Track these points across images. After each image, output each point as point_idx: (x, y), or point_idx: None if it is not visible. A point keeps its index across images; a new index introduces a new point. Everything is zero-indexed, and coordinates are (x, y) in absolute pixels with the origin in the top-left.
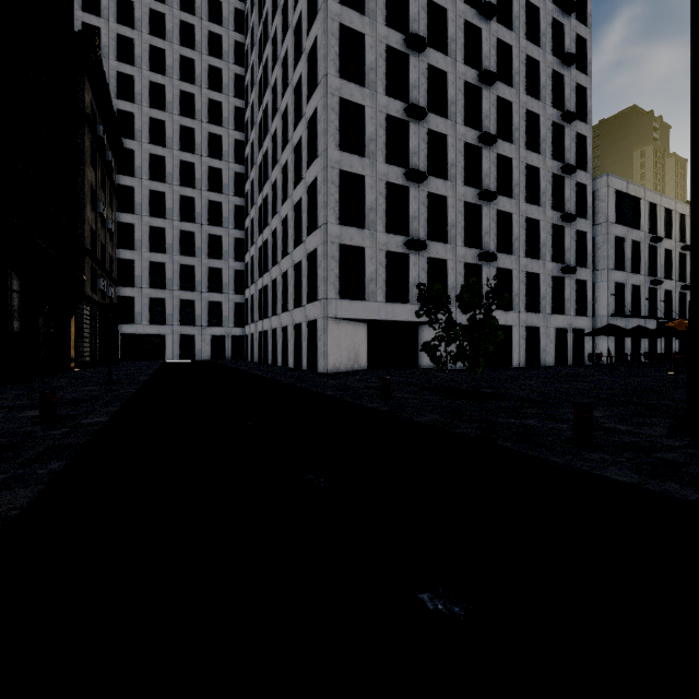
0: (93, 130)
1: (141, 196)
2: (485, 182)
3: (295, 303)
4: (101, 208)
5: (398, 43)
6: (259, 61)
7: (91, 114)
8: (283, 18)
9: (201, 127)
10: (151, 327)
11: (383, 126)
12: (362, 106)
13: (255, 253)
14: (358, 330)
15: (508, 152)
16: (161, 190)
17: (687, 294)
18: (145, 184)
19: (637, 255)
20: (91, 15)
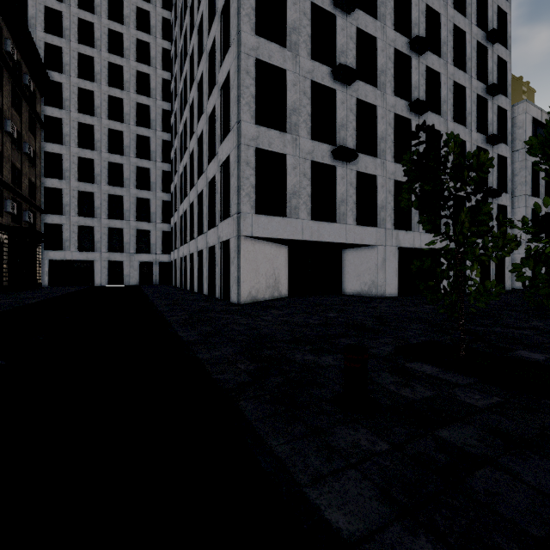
0: None
1: (69, 127)
2: (414, 95)
3: (209, 224)
4: (8, 126)
5: None
6: None
7: None
8: None
9: (129, 65)
10: (79, 253)
11: (308, 15)
12: None
13: (177, 181)
14: (278, 253)
15: (436, 66)
16: (89, 123)
17: None
18: (74, 116)
19: (548, 183)
20: None
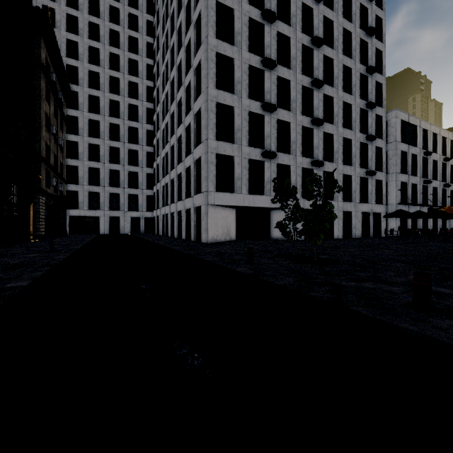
0: (47, 76)
1: (83, 123)
2: (315, 113)
3: (186, 194)
4: (53, 129)
5: (256, 16)
6: (162, 32)
7: (46, 65)
8: (178, 1)
9: (124, 77)
10: (89, 211)
11: (247, 72)
12: (232, 59)
13: (159, 162)
14: (229, 213)
15: (331, 93)
16: (96, 119)
17: (447, 190)
18: (86, 115)
19: (415, 163)
20: (48, 0)
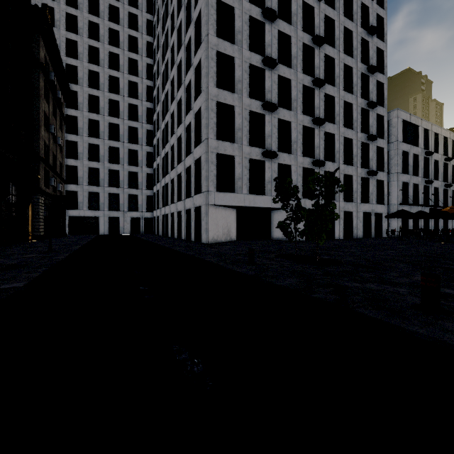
0: (46, 75)
1: (82, 122)
2: (316, 113)
3: (186, 194)
4: (52, 129)
5: (257, 14)
6: (162, 31)
7: (45, 64)
8: None
9: (123, 76)
10: (89, 211)
11: (247, 71)
12: (232, 57)
13: (159, 162)
14: (230, 213)
15: (332, 92)
16: (96, 119)
17: (448, 190)
18: (85, 114)
19: (416, 163)
20: None
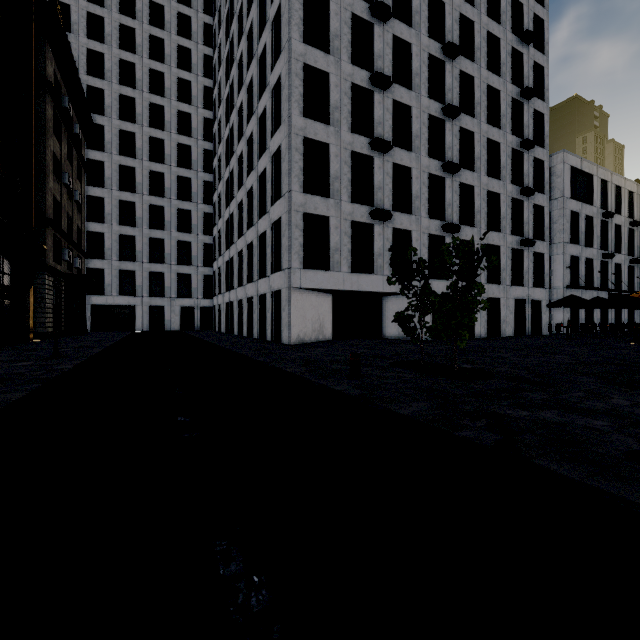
0: (56, 99)
1: (111, 170)
2: (448, 155)
3: (260, 273)
4: (66, 179)
5: (362, 11)
6: (226, 39)
7: (55, 84)
8: None
9: (170, 104)
10: (121, 298)
11: (348, 94)
12: (326, 73)
13: (222, 227)
14: (323, 300)
15: (470, 126)
16: (130, 165)
17: (635, 267)
18: (115, 158)
19: (590, 229)
20: None
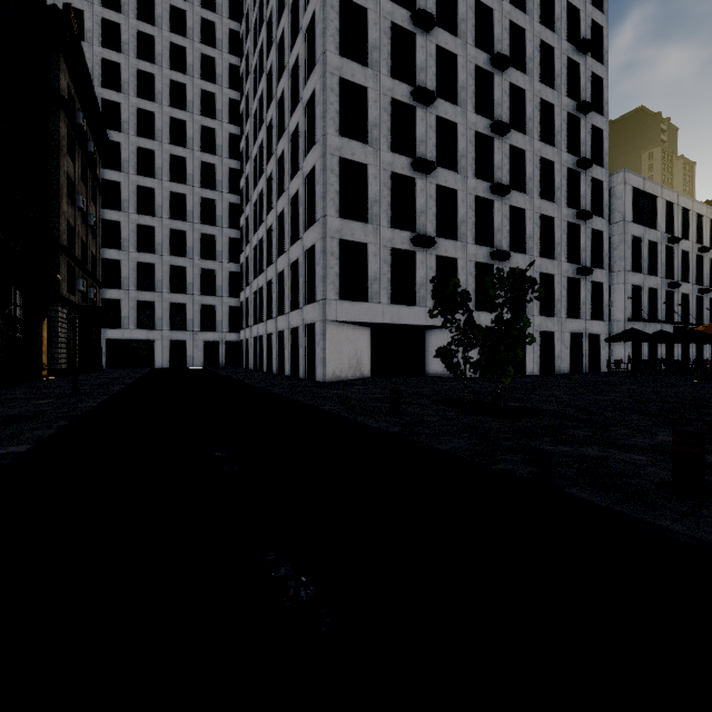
0: (70, 116)
1: (128, 191)
2: (497, 176)
3: (291, 305)
4: (80, 201)
5: (404, 20)
6: (254, 48)
7: (68, 98)
8: None
9: (193, 119)
10: (139, 331)
11: (388, 110)
12: (364, 88)
13: (249, 253)
14: (360, 334)
15: (521, 143)
16: (149, 186)
17: (704, 298)
18: (133, 179)
19: (654, 256)
20: None
